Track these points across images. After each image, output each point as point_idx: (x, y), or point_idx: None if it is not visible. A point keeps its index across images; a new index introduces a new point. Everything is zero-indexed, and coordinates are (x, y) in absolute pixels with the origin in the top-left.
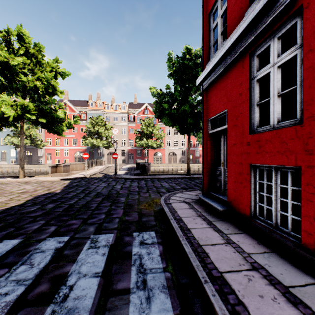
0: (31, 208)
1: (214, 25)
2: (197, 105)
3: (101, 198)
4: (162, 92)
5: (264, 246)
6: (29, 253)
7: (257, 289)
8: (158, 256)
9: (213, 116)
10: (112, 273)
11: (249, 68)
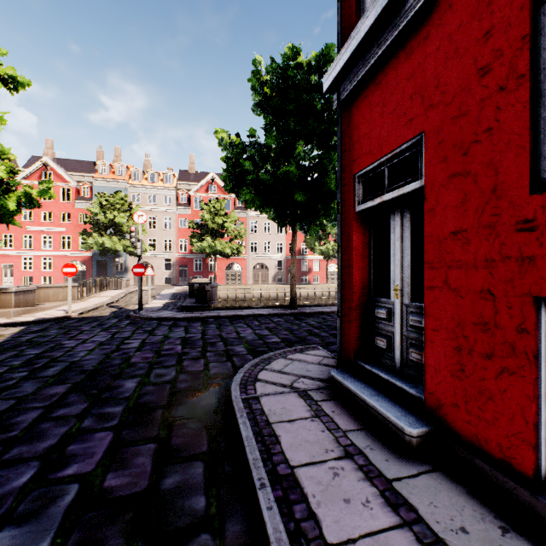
0: None
1: None
2: (312, 166)
3: (70, 383)
4: (240, 140)
5: None
6: None
7: None
8: None
9: (371, 163)
10: None
11: None
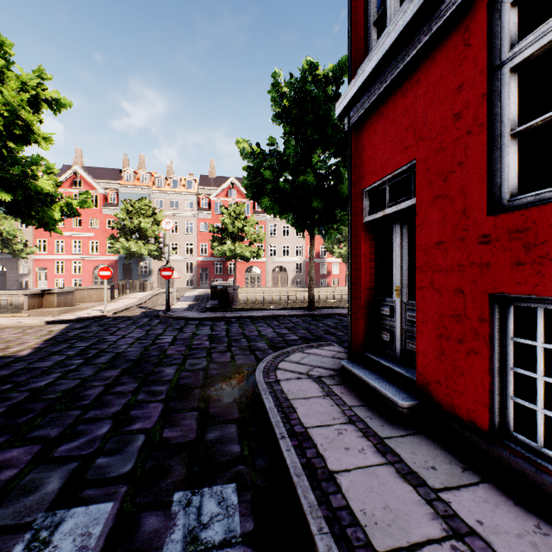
0: None
1: None
2: (329, 174)
3: (120, 368)
4: (260, 149)
5: None
6: None
7: None
8: None
9: (375, 182)
10: None
11: (487, 40)
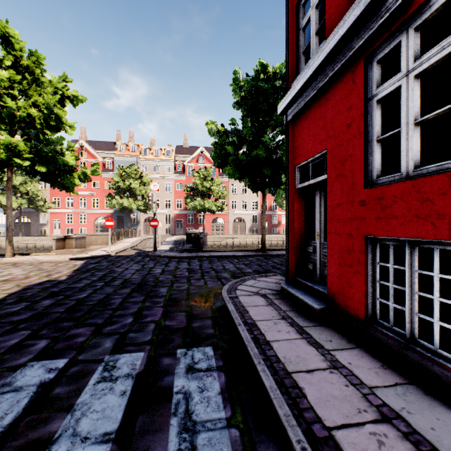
0: (13, 308)
1: (305, 22)
2: (276, 148)
3: (130, 288)
4: (224, 129)
5: (393, 373)
6: None
7: None
8: (217, 394)
9: (303, 161)
10: (135, 433)
11: (364, 82)
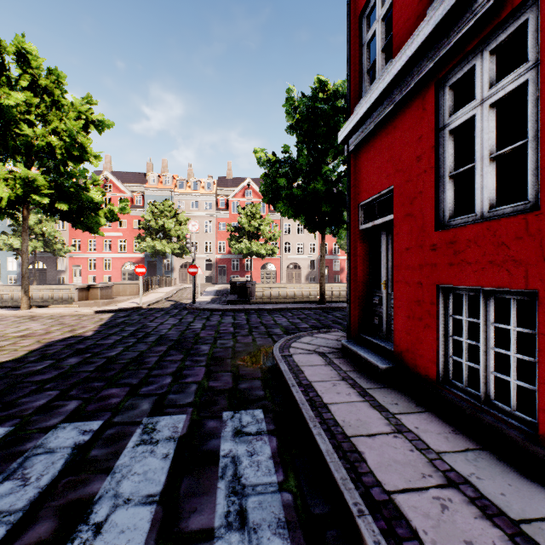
0: (36, 366)
1: (369, 36)
2: (338, 180)
3: (166, 345)
4: (275, 157)
5: (465, 438)
6: (23, 456)
7: (459, 527)
8: (268, 458)
9: (367, 198)
10: (180, 495)
11: (435, 109)
